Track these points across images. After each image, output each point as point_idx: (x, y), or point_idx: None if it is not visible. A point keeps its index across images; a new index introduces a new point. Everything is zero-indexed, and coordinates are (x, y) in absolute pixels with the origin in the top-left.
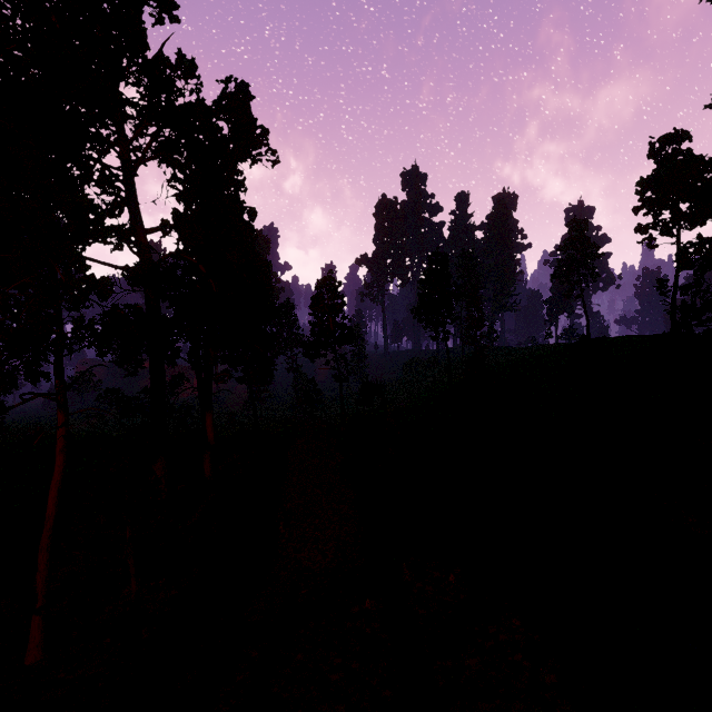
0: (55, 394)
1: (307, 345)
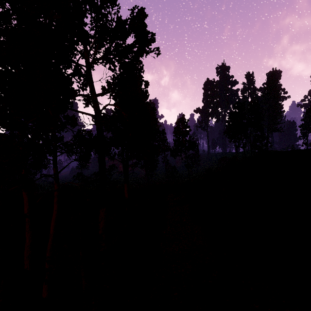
0: (53, 175)
1: (172, 150)
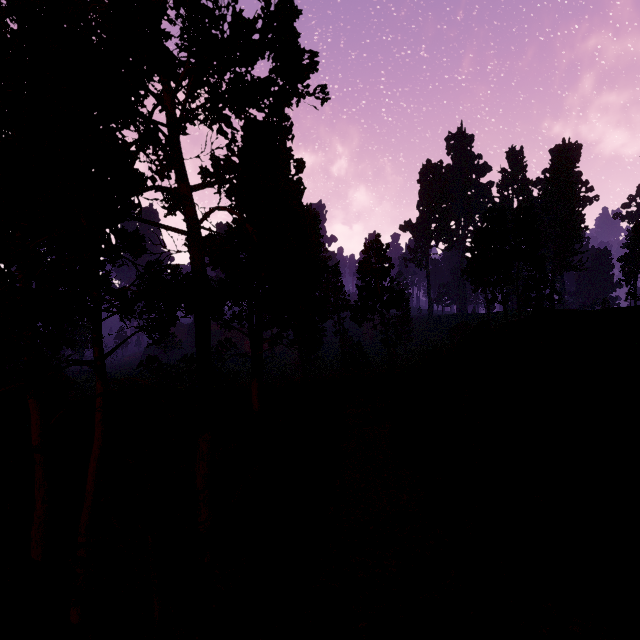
0: (92, 361)
1: (354, 309)
